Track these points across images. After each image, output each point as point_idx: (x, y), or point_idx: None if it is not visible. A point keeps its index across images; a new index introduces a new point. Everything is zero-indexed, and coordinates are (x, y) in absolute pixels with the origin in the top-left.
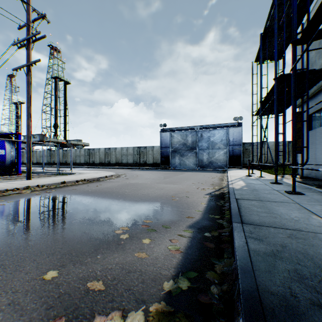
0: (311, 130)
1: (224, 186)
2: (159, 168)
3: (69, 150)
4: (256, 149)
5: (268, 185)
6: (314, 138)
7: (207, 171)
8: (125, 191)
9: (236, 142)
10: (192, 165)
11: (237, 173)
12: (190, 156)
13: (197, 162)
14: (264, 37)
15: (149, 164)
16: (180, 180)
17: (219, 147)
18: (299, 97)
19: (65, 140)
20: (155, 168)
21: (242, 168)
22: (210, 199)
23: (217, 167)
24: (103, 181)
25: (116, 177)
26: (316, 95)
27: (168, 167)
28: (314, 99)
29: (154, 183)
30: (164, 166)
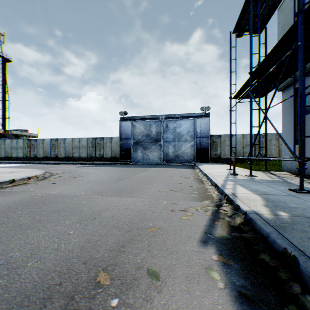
0: (307, 115)
1: (217, 198)
2: (118, 163)
3: (2, 141)
4: (223, 142)
5: (301, 197)
6: None
7: (174, 166)
8: None
9: (204, 134)
10: (157, 159)
11: (213, 169)
12: (154, 149)
13: (162, 156)
14: None
15: (106, 158)
16: (141, 183)
17: (185, 139)
18: None
19: (3, 129)
20: (113, 163)
21: (210, 162)
22: (235, 288)
23: (183, 162)
24: None
25: (38, 181)
26: None
27: (129, 161)
28: None
29: (91, 195)
30: (125, 161)
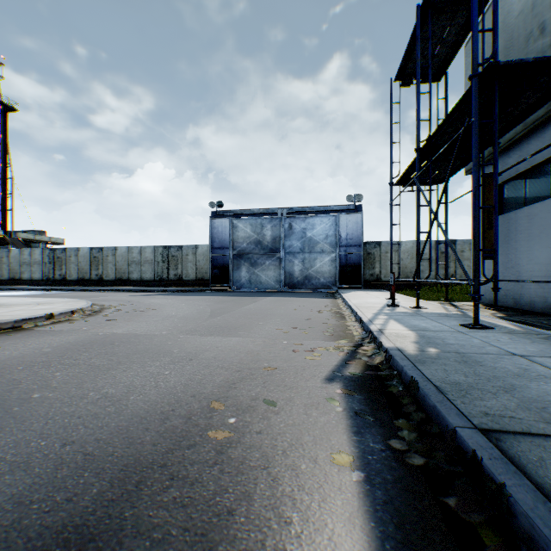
0: (505, 214)
1: (359, 337)
2: (208, 290)
3: (4, 251)
4: (385, 254)
5: (469, 334)
6: (513, 228)
7: (302, 294)
8: (49, 380)
9: (352, 241)
10: (274, 283)
11: (363, 298)
12: (269, 266)
13: (282, 278)
14: (423, 18)
15: (187, 281)
16: (249, 320)
17: (322, 250)
18: (491, 145)
19: (2, 229)
20: (200, 290)
21: (363, 288)
22: (352, 411)
23: (318, 287)
24: (26, 333)
25: (87, 316)
26: (518, 143)
27: (226, 287)
28: (513, 153)
29: (178, 335)
30: (219, 286)
